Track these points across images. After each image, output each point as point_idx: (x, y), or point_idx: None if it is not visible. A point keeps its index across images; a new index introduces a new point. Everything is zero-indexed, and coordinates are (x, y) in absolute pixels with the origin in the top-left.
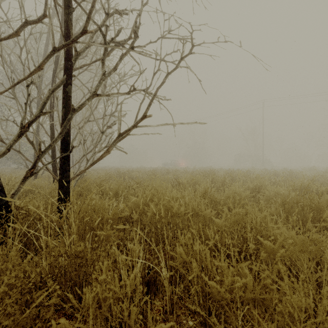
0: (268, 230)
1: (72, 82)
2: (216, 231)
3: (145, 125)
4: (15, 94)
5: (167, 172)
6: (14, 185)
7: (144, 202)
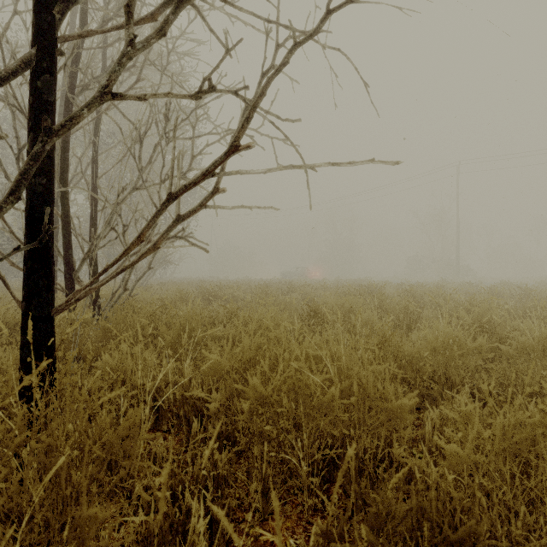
0: None
1: (53, 68)
2: (453, 487)
3: (236, 171)
4: None
5: (290, 288)
6: None
7: (238, 365)
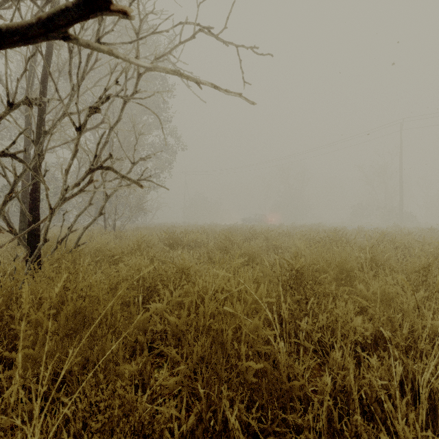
0: None
1: None
2: None
3: None
4: None
5: (253, 234)
6: None
7: None
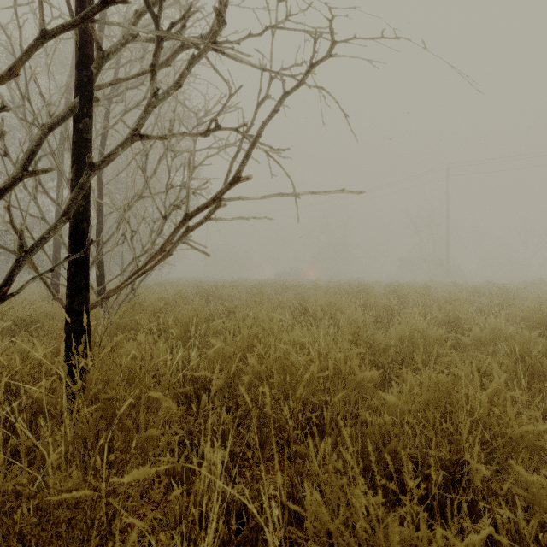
0: (505, 424)
1: (91, 112)
2: (390, 424)
3: (238, 197)
4: (5, 147)
5: (284, 288)
6: (5, 313)
7: (238, 350)
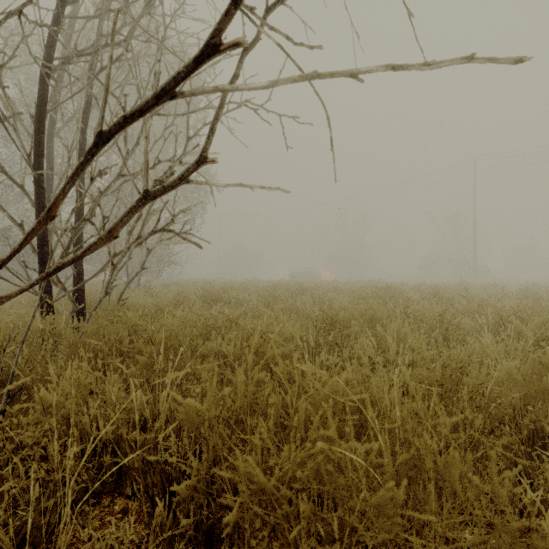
0: None
1: None
2: None
3: (214, 86)
4: None
5: (300, 290)
6: None
7: (227, 414)
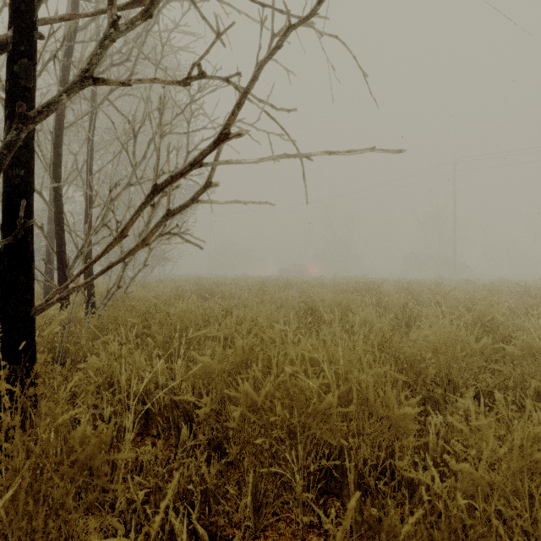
0: None
1: (31, 52)
2: (466, 513)
3: (226, 161)
4: None
5: (288, 285)
6: None
7: (230, 367)
